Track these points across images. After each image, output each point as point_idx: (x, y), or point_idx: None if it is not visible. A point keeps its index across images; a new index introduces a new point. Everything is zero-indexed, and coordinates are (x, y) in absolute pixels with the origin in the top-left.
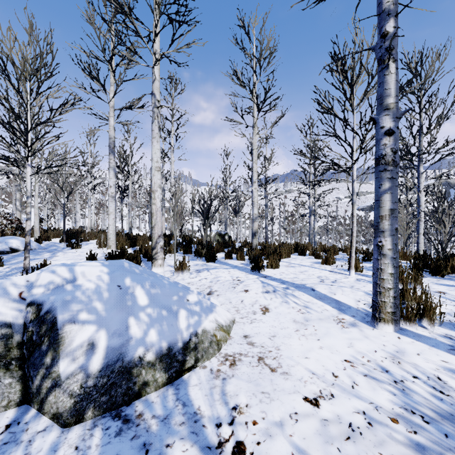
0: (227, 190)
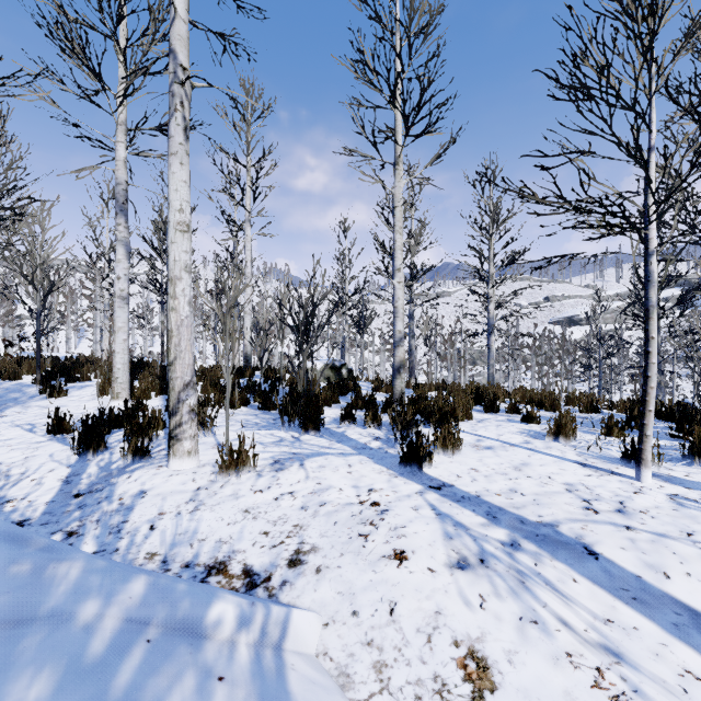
0: (346, 289)
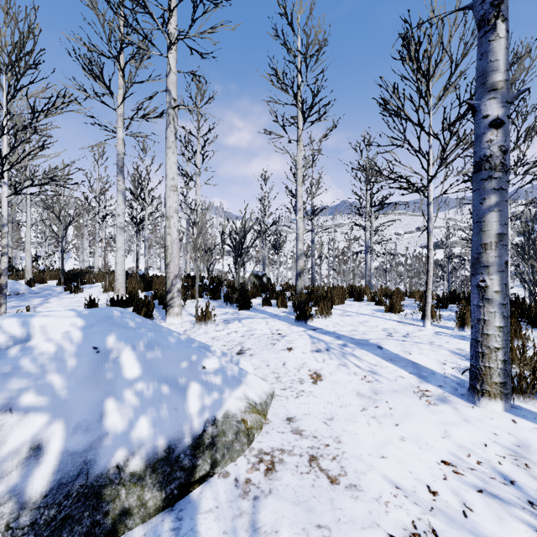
0: (266, 222)
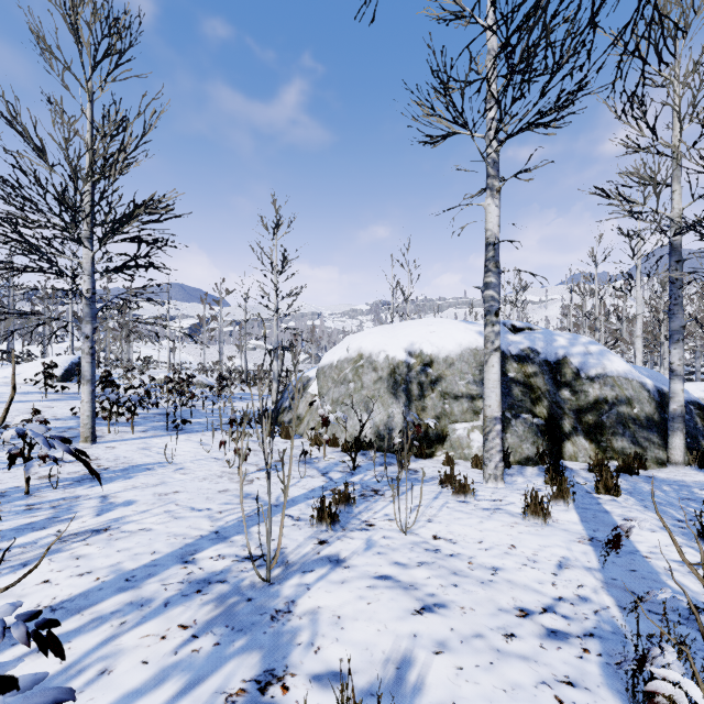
0: None
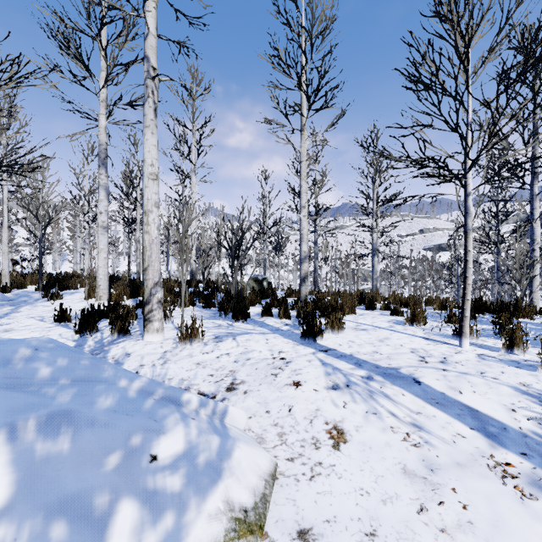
0: (266, 222)
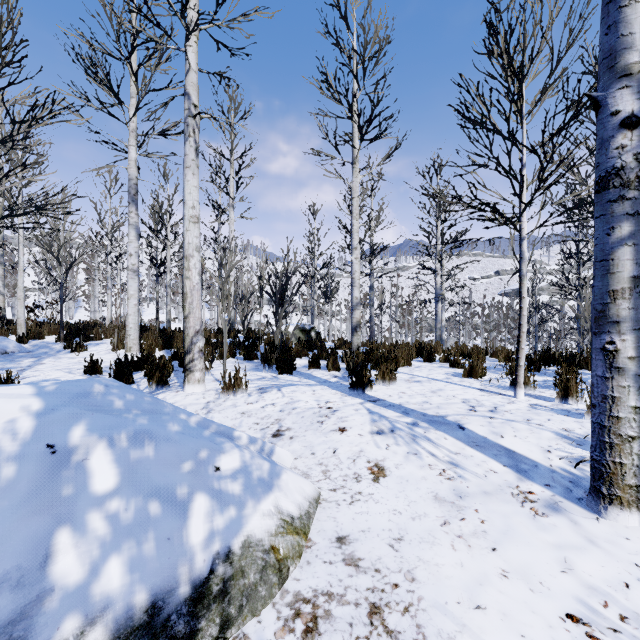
0: (315, 264)
